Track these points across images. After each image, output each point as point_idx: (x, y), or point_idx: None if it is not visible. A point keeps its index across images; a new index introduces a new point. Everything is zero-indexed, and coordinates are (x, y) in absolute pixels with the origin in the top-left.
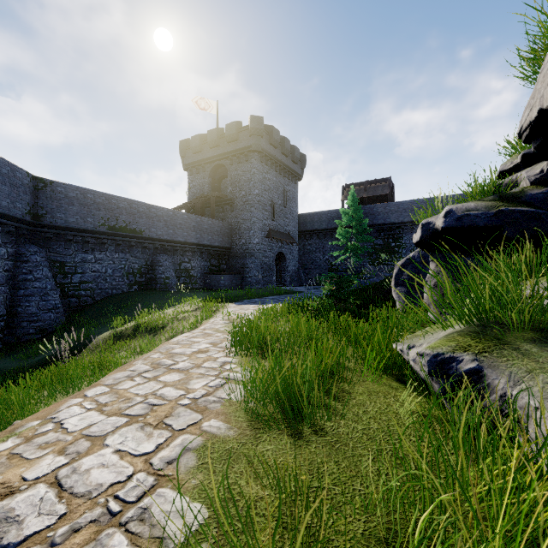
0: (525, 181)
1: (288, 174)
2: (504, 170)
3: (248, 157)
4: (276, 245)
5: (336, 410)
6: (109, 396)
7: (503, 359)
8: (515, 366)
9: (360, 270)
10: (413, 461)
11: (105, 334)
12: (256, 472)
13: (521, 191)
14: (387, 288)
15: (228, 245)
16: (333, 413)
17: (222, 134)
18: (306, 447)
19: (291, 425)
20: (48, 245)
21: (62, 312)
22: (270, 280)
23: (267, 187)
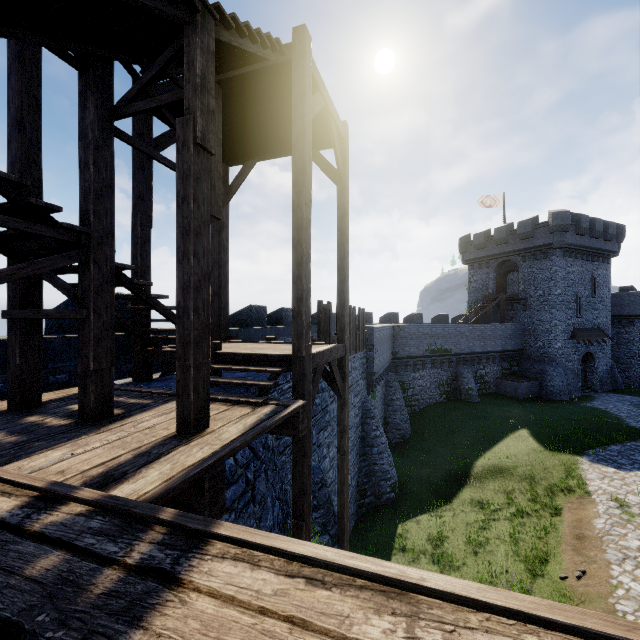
0: None
1: (598, 256)
2: None
3: (547, 254)
4: (581, 345)
5: None
6: (628, 574)
7: None
8: None
9: None
10: None
11: (478, 465)
12: None
13: None
14: None
15: (520, 346)
16: None
17: (511, 230)
18: None
19: None
20: (396, 370)
21: (409, 421)
22: (574, 387)
23: (571, 281)
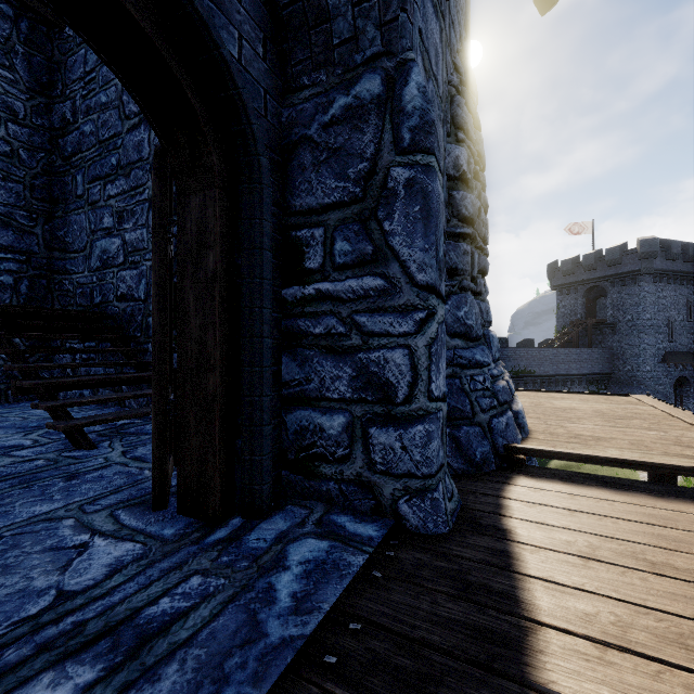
0: None
1: None
2: None
3: (635, 280)
4: (674, 369)
5: None
6: None
7: None
8: None
9: None
10: None
11: (552, 463)
12: None
13: None
14: None
15: (608, 370)
16: None
17: (600, 256)
18: None
19: None
20: None
21: None
22: None
23: (661, 306)
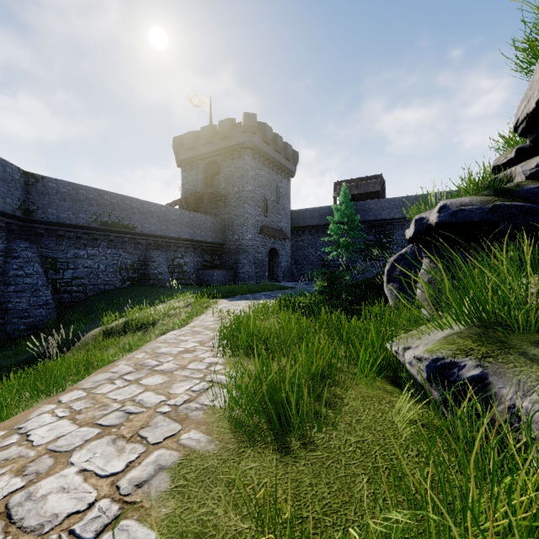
0: (520, 176)
1: (281, 170)
2: (498, 165)
3: (241, 154)
4: (268, 241)
5: (328, 419)
6: (84, 401)
7: (510, 365)
8: (524, 374)
9: (351, 265)
10: (412, 481)
11: (95, 330)
12: (235, 500)
13: (516, 186)
14: (379, 284)
15: (221, 241)
16: (324, 423)
17: (215, 130)
18: (293, 464)
19: (278, 437)
20: (39, 240)
21: (53, 308)
22: (262, 276)
23: (260, 183)
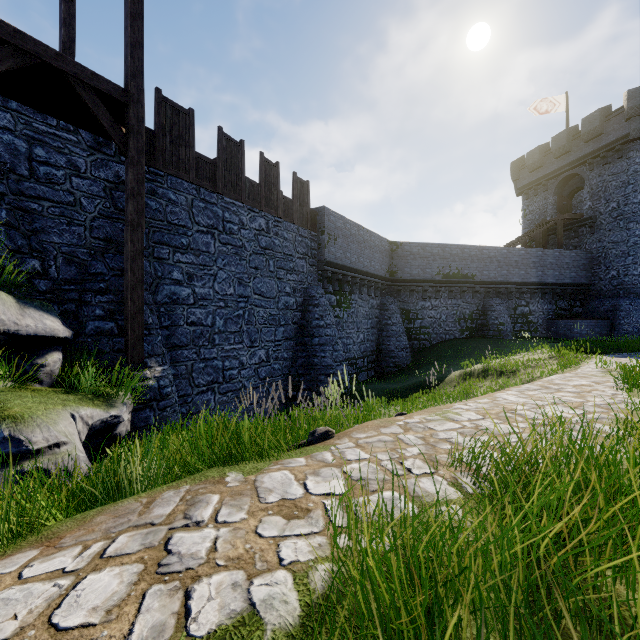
0: None
1: None
2: None
3: (622, 152)
4: None
5: None
6: (523, 395)
7: None
8: None
9: None
10: None
11: (456, 372)
12: None
13: None
14: None
15: (584, 280)
16: None
17: (574, 134)
18: None
19: None
20: (398, 296)
21: (409, 351)
22: None
23: None
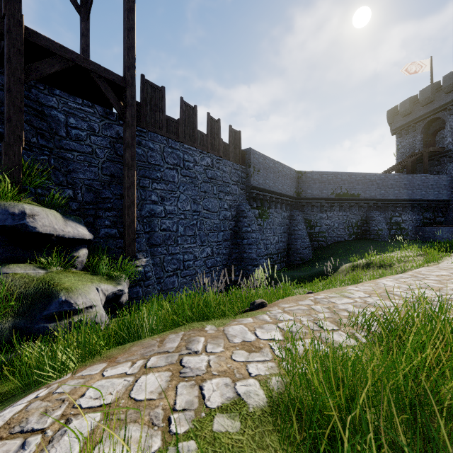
0: None
1: None
2: None
3: None
4: None
5: None
6: (397, 281)
7: None
8: None
9: None
10: None
11: (346, 265)
12: None
13: None
14: None
15: (445, 197)
16: None
17: (437, 87)
18: None
19: None
20: (303, 210)
21: (310, 249)
22: None
23: None
